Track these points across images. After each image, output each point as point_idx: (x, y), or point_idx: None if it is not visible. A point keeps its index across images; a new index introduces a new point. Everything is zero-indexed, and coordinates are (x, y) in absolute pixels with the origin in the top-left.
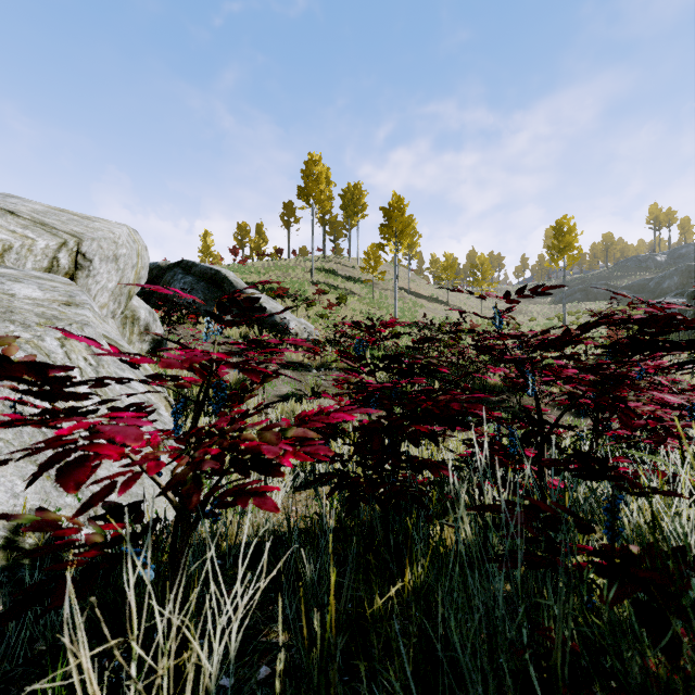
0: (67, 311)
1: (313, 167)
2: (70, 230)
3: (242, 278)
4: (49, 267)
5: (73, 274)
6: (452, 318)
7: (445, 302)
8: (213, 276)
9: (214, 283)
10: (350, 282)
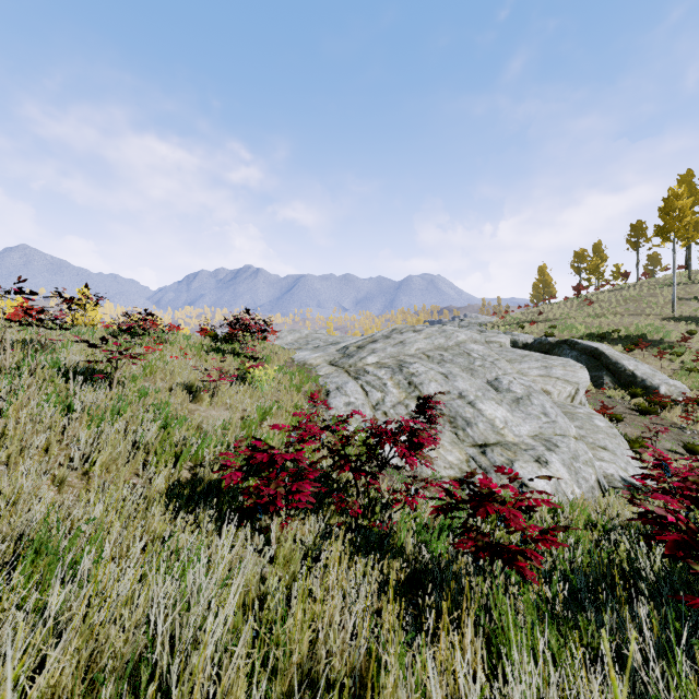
0: (613, 431)
1: (674, 203)
2: (574, 381)
3: (596, 326)
4: (568, 395)
5: (574, 396)
6: None
7: None
8: (592, 351)
9: (593, 356)
10: None
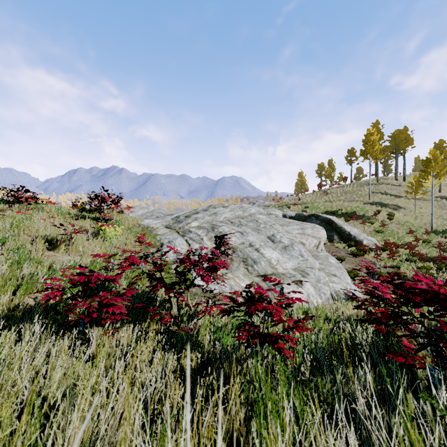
0: (339, 265)
1: (370, 137)
2: (318, 237)
3: (330, 207)
4: (314, 245)
5: (318, 246)
6: None
7: None
8: (328, 221)
9: (328, 223)
10: (396, 199)
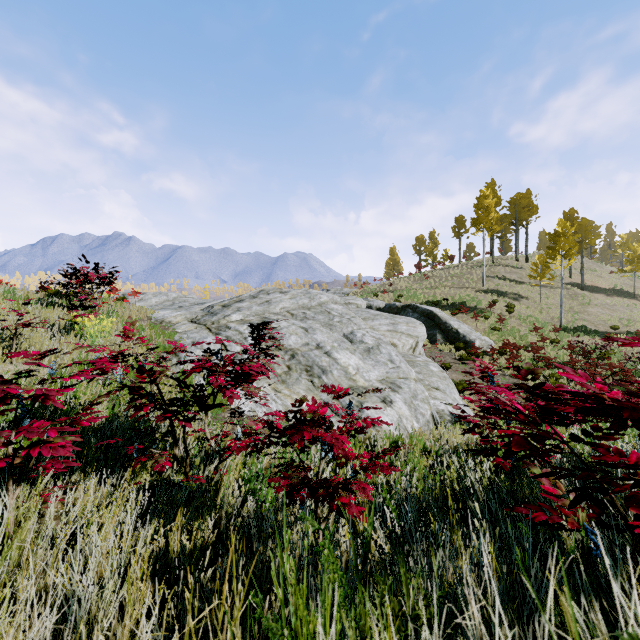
0: (444, 374)
1: (484, 202)
2: (415, 335)
3: (432, 296)
4: (410, 347)
5: (415, 348)
6: (632, 316)
7: (631, 294)
8: (428, 314)
9: (429, 318)
10: (517, 285)
